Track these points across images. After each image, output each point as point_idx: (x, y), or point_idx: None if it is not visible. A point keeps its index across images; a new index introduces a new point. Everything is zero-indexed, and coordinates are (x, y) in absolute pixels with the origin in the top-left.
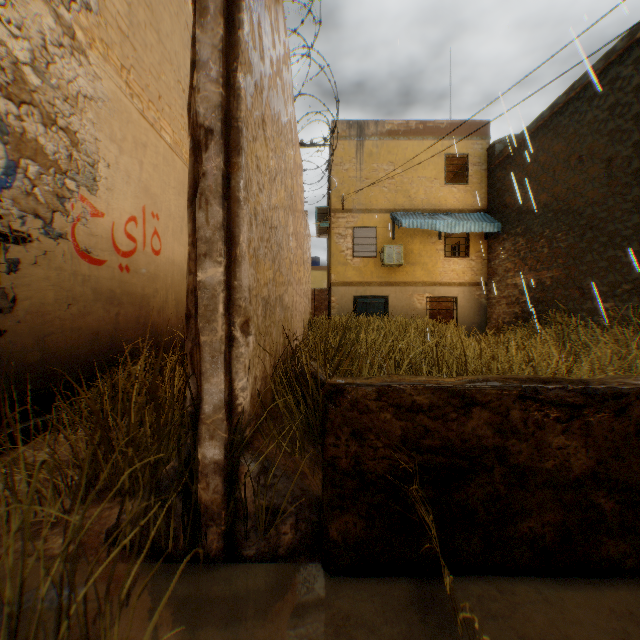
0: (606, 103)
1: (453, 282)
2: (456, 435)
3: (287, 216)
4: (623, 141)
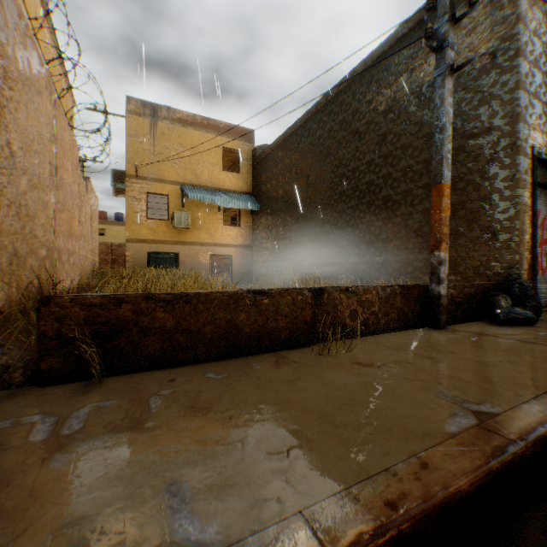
0: (308, 141)
1: (229, 244)
2: (115, 316)
3: (45, 194)
4: (314, 166)
